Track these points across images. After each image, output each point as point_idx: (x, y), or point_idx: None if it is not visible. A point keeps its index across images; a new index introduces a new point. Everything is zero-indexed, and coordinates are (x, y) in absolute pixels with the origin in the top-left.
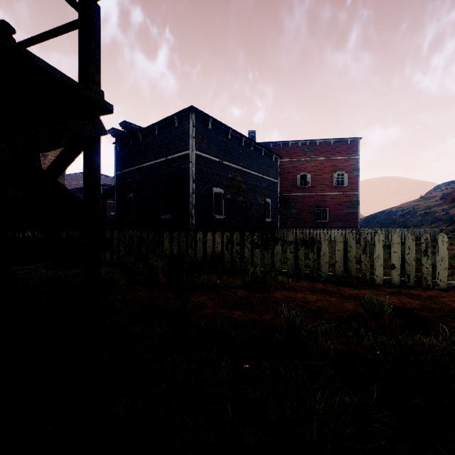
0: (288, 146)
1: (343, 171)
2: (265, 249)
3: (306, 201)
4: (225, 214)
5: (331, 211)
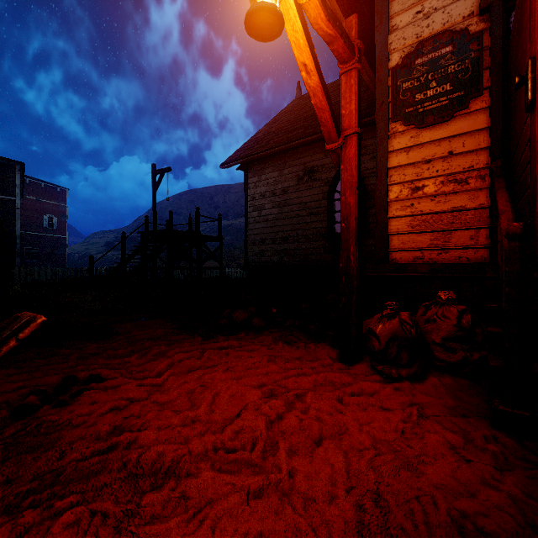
0: None
1: (54, 215)
2: None
3: None
4: None
5: (42, 251)
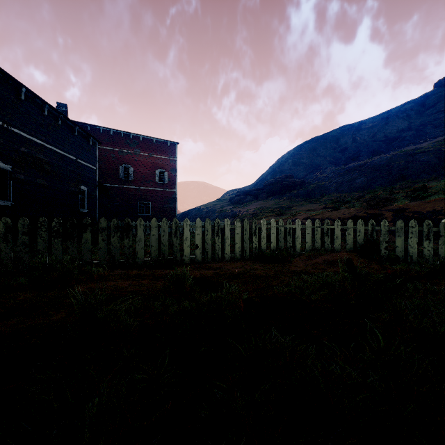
0: (109, 134)
1: (164, 170)
2: (69, 238)
3: (130, 194)
4: (14, 199)
5: (154, 205)
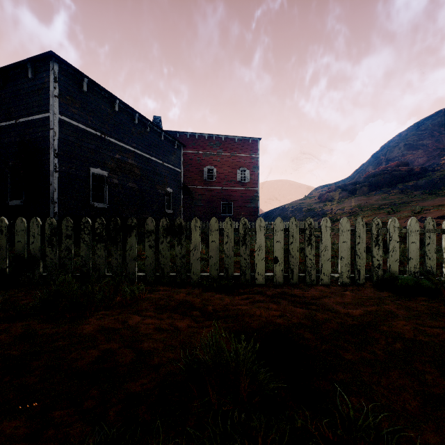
0: (195, 138)
1: (246, 168)
2: (112, 244)
3: (213, 195)
4: (109, 202)
5: (235, 205)
